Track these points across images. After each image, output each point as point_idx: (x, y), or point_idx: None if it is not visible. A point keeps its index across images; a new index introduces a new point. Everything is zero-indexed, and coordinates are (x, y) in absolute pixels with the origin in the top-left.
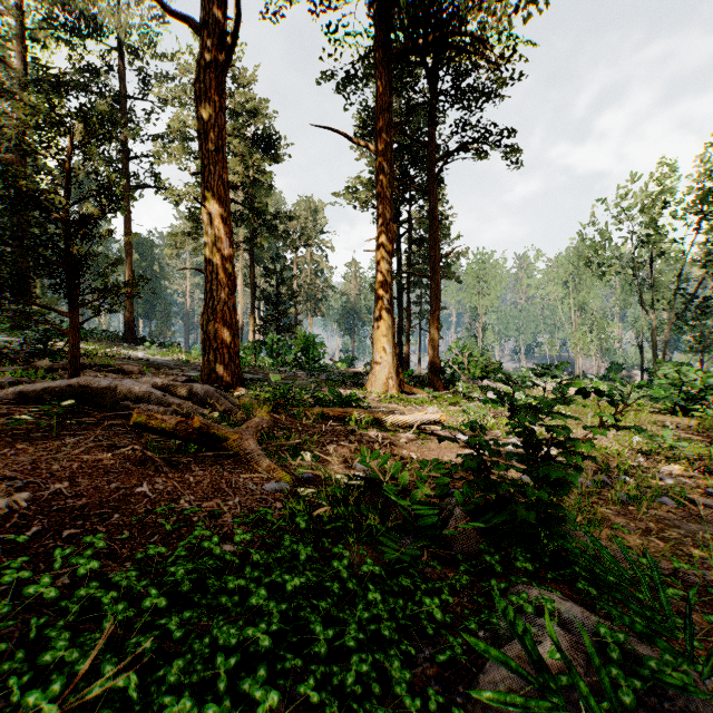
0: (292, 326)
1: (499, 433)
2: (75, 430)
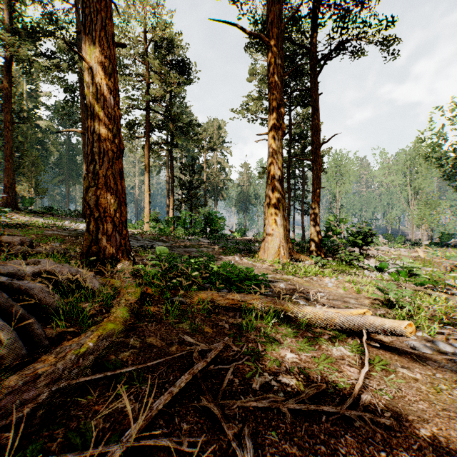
0: (200, 206)
1: None
2: None
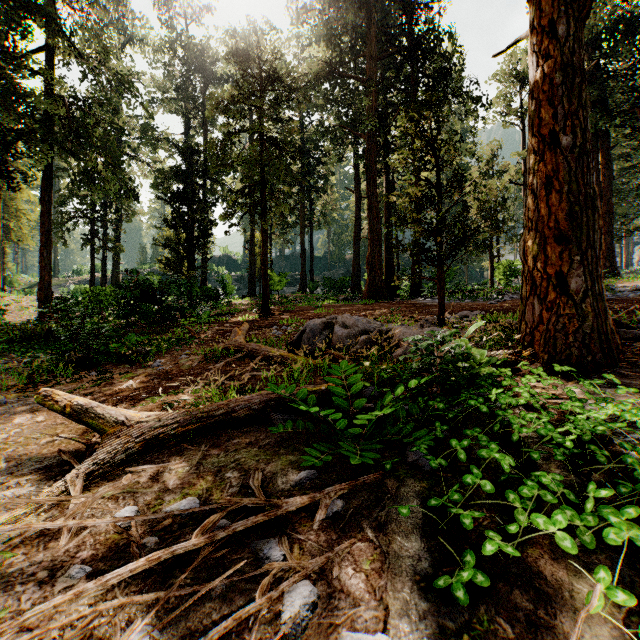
0: None
1: None
2: None
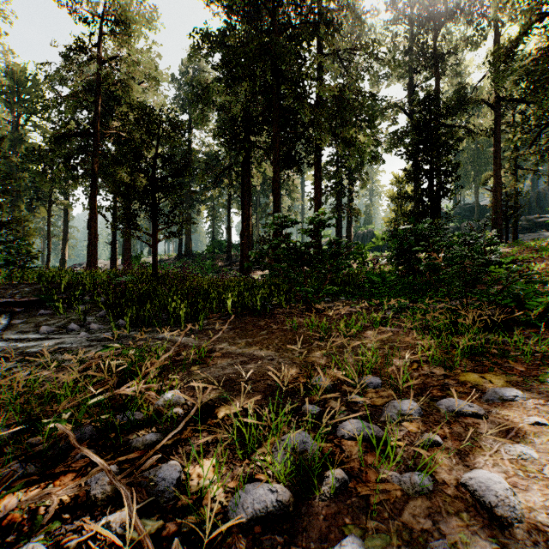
0: None
1: None
2: None
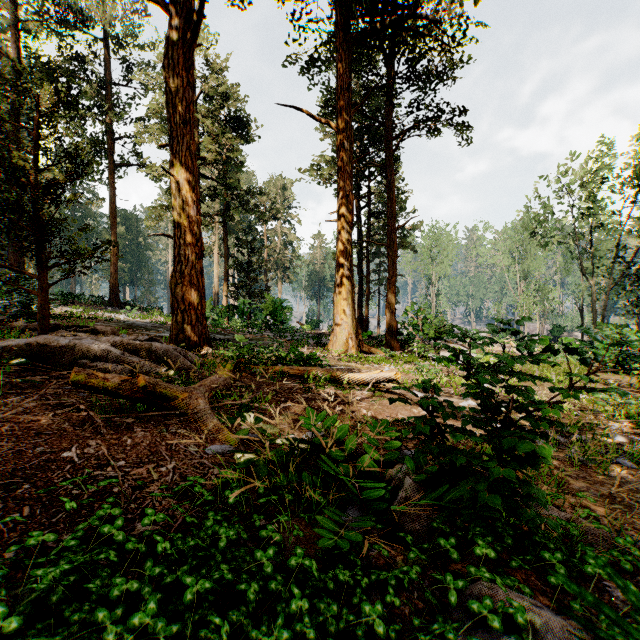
0: (262, 292)
1: (452, 391)
2: (26, 388)
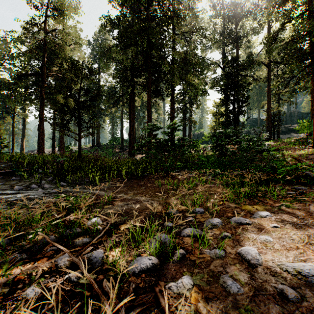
0: None
1: None
2: None
